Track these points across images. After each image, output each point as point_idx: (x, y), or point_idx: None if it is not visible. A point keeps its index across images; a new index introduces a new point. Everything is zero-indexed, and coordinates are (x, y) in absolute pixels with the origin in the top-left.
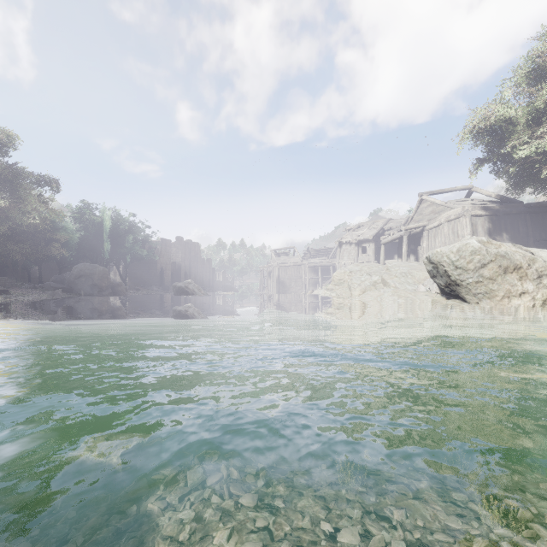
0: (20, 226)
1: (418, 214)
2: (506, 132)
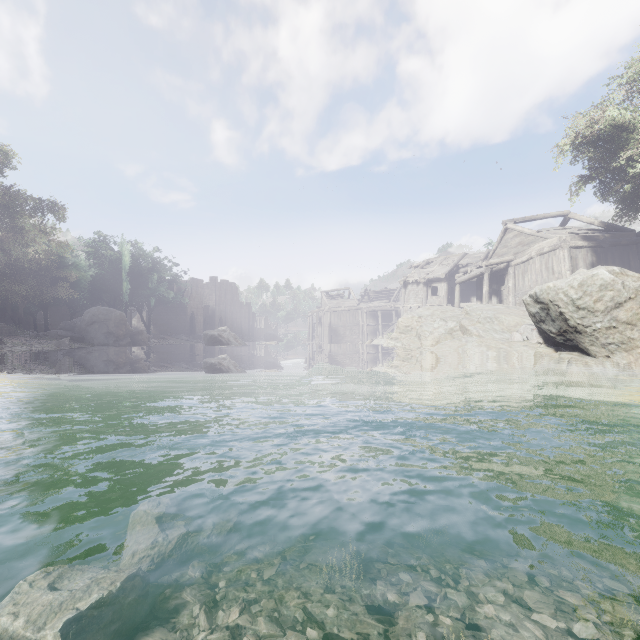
0: (21, 263)
1: (502, 246)
2: (619, 139)
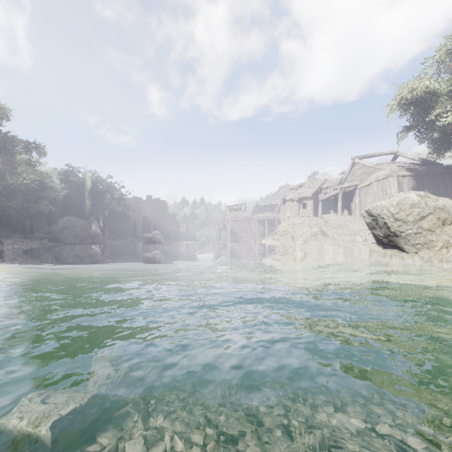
0: (14, 186)
1: (351, 175)
2: (431, 101)
